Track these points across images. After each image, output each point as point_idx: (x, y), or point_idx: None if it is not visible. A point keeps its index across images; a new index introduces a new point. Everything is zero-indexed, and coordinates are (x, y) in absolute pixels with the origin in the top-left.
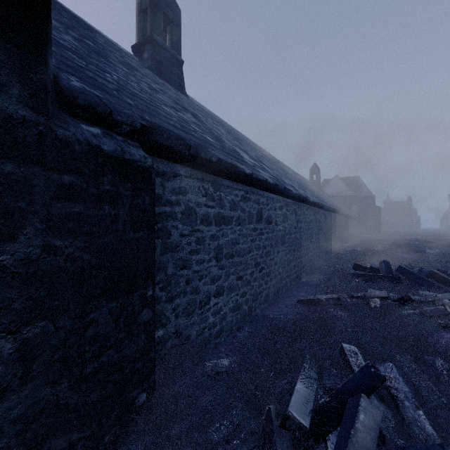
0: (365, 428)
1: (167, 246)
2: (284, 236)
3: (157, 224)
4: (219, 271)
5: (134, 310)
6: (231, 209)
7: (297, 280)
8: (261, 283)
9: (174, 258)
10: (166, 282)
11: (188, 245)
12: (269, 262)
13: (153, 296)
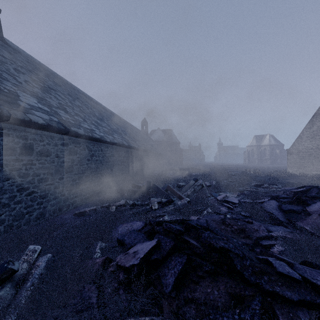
0: None
1: None
2: (71, 166)
3: None
4: None
5: None
6: None
7: (92, 198)
8: (31, 204)
9: None
10: None
11: None
12: (46, 187)
13: None
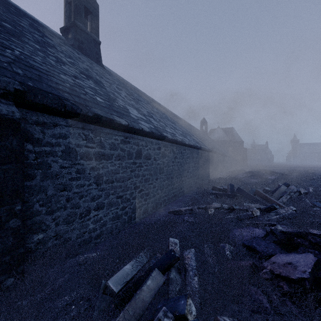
0: (148, 289)
1: (47, 175)
2: (162, 168)
3: (37, 159)
4: (99, 192)
5: (1, 220)
6: (111, 149)
7: (175, 198)
8: (141, 200)
9: (55, 183)
10: (47, 200)
11: (68, 174)
12: (148, 186)
13: (22, 210)
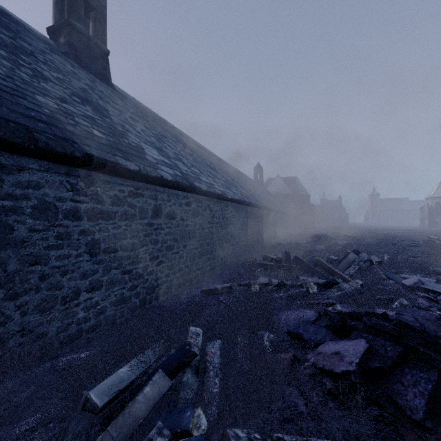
0: (145, 399)
1: (8, 242)
2: (194, 231)
3: None
4: (95, 266)
5: None
6: (114, 204)
7: (213, 272)
8: (160, 276)
9: (20, 254)
10: (6, 279)
11: (43, 240)
12: (172, 256)
13: None
